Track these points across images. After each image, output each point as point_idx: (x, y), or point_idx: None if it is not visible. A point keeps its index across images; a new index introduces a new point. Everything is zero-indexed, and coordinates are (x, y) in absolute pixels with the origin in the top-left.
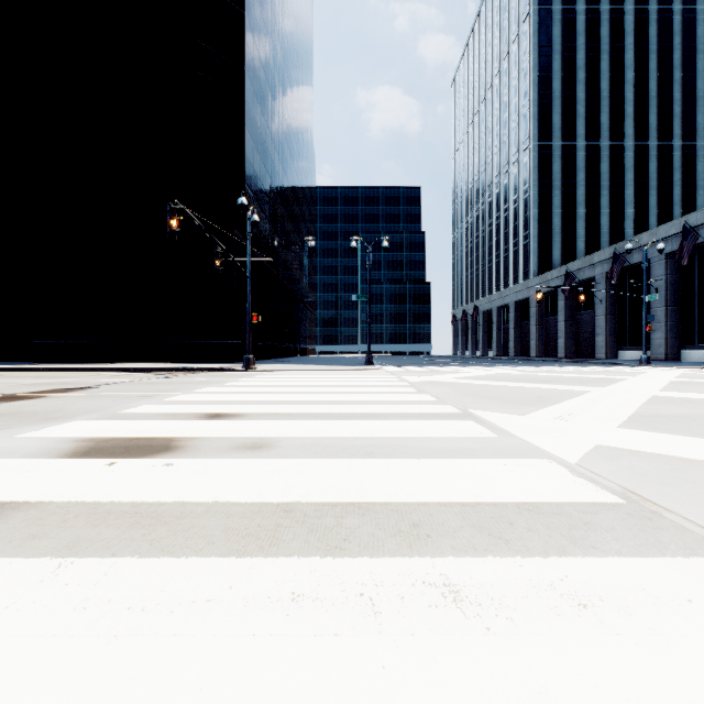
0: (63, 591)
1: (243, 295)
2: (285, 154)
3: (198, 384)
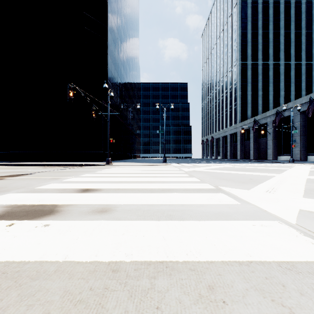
0: None
1: (106, 130)
2: (126, 67)
3: (82, 172)
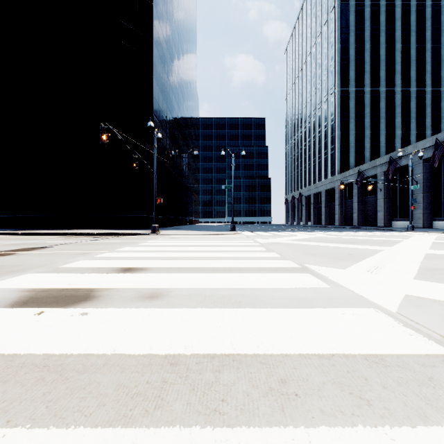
0: None
1: (152, 186)
2: (179, 96)
3: (120, 244)
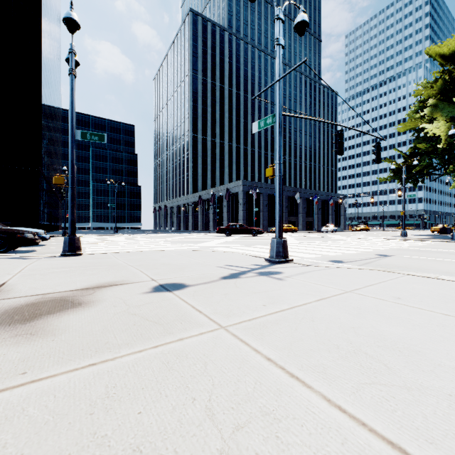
0: (125, 243)
1: (41, 199)
2: (52, 110)
3: None
